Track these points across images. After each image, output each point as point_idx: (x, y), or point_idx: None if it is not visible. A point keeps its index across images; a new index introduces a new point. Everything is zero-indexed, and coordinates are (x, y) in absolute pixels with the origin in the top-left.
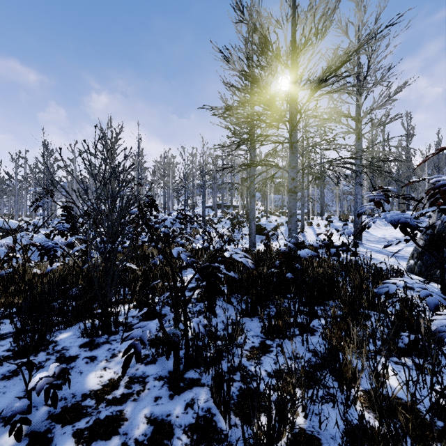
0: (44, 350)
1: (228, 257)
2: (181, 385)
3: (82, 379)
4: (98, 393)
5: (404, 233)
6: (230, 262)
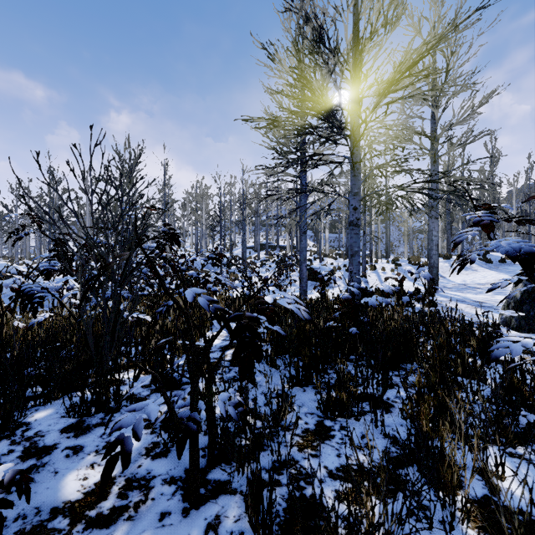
0: (9, 436)
1: (272, 303)
2: (202, 491)
3: (56, 483)
4: (76, 506)
5: (528, 269)
6: (274, 311)
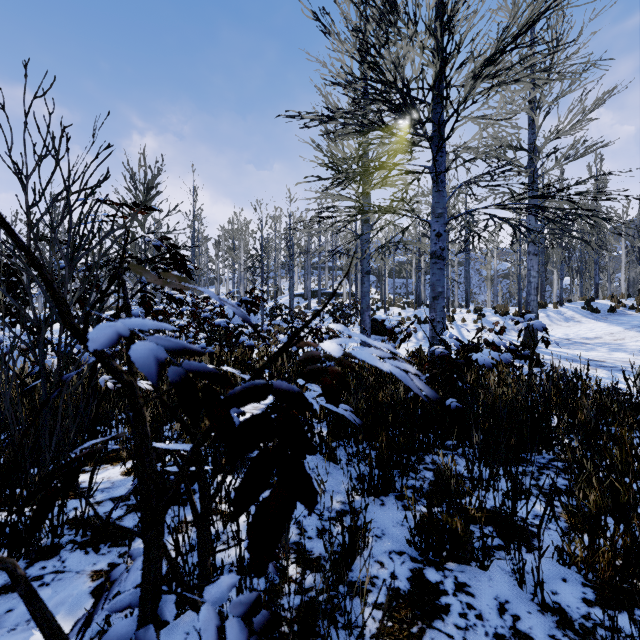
0: None
1: (335, 360)
2: None
3: None
4: None
5: None
6: (339, 375)
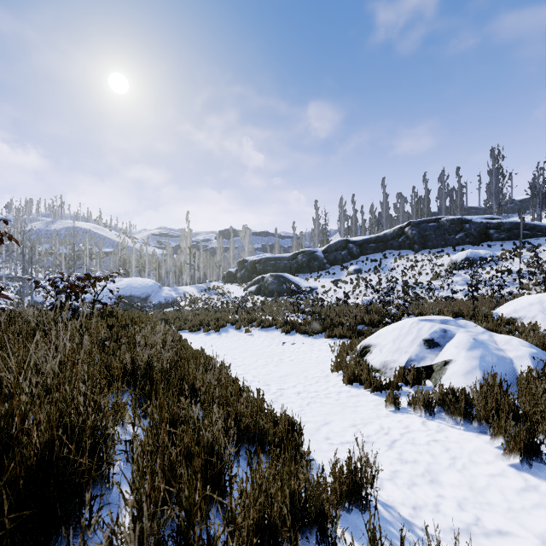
0: None
1: None
2: None
3: None
4: None
5: None
6: None
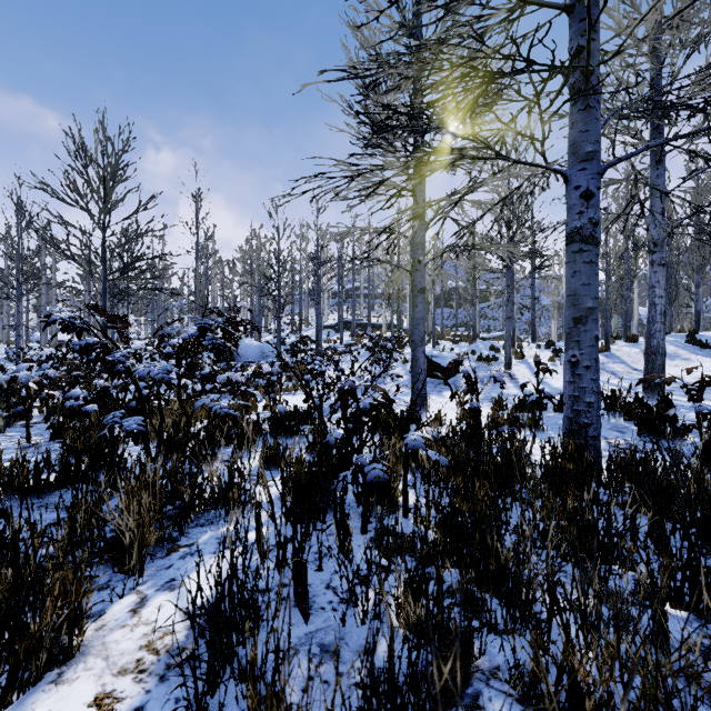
0: None
1: None
2: None
3: None
4: None
5: None
6: None
